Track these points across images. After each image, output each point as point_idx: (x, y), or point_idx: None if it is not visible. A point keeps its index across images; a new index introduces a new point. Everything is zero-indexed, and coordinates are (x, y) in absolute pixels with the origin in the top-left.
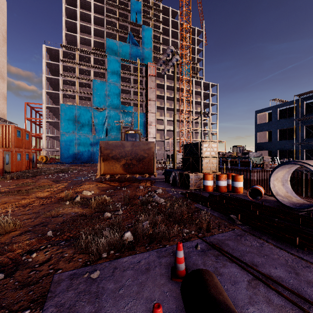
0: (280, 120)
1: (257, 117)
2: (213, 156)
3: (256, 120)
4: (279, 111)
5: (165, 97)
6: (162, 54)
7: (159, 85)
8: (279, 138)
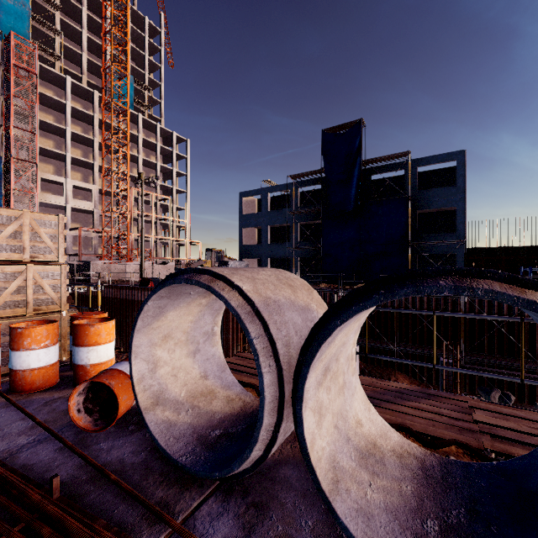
0: (272, 212)
1: (242, 203)
2: (46, 259)
3: (241, 207)
4: (271, 198)
5: (68, 132)
6: (60, 32)
7: (52, 101)
8: (272, 239)
